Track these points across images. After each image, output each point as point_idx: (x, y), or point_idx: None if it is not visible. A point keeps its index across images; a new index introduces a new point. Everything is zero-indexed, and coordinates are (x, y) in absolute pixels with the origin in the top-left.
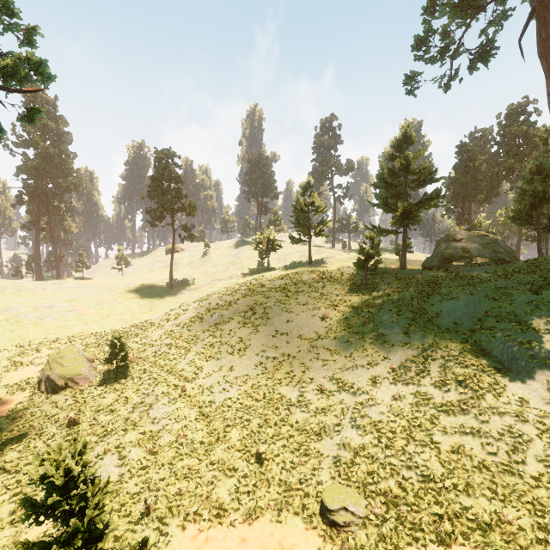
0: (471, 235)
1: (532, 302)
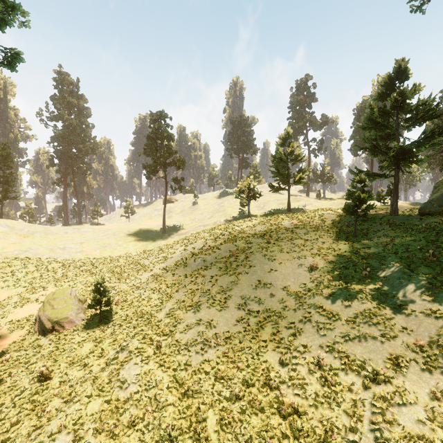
0: None
1: None
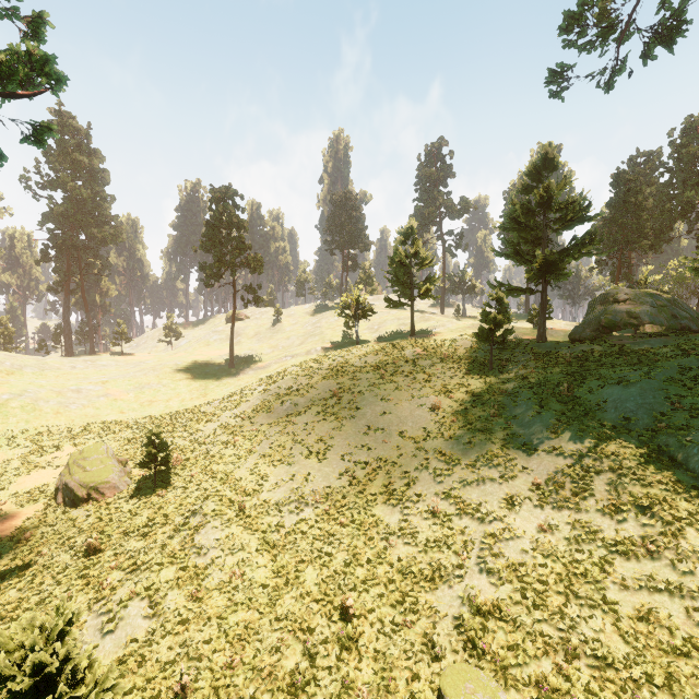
0: (640, 295)
1: None
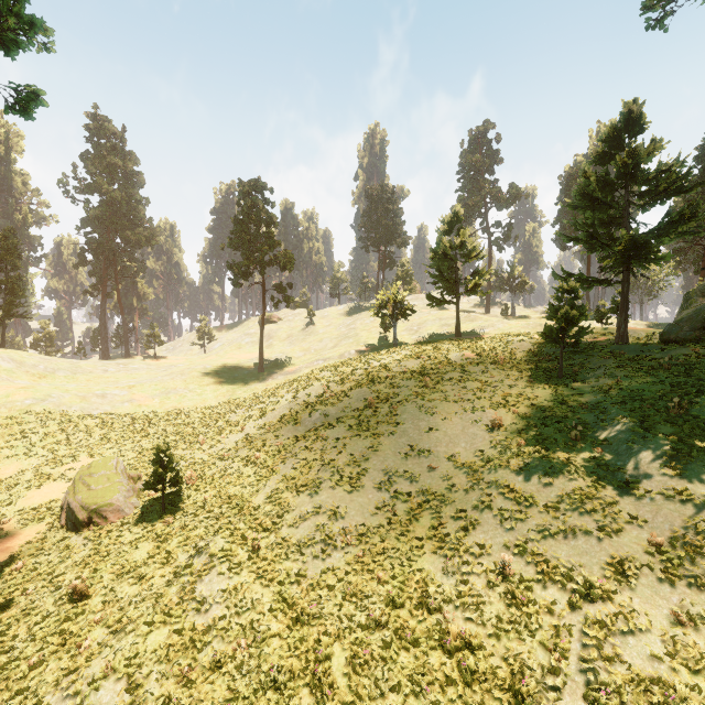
0: None
1: None
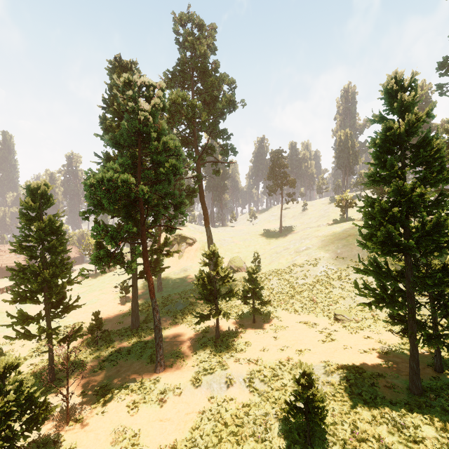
0: None
1: None
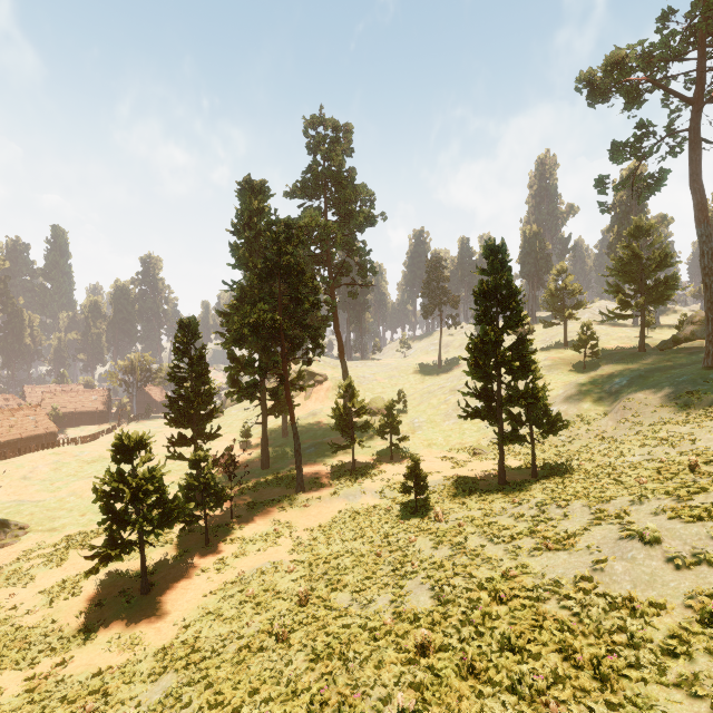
0: None
1: (671, 377)
